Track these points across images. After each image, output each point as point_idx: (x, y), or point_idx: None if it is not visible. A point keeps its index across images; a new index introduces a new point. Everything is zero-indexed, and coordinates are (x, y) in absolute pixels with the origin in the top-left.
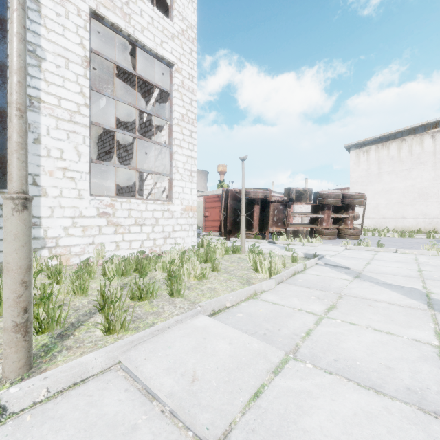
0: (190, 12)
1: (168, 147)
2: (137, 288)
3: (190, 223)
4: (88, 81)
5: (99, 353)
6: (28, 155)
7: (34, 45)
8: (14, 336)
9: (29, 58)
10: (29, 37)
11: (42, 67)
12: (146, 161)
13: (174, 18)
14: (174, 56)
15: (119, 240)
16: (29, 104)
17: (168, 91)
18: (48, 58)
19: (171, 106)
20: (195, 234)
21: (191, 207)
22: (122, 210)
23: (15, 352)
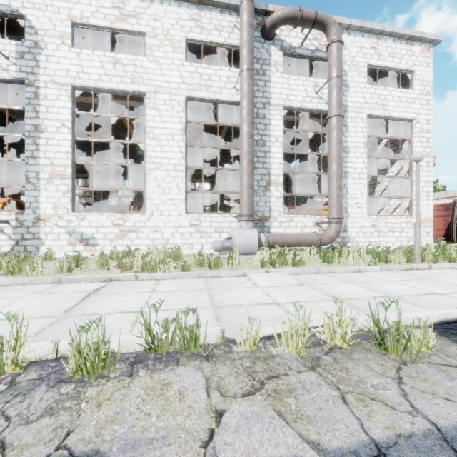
0: (427, 73)
1: (409, 178)
2: (432, 256)
3: (427, 231)
4: (366, 154)
5: (445, 264)
6: (344, 199)
7: (346, 147)
8: (419, 257)
9: (344, 154)
10: (344, 144)
11: (348, 156)
12: (378, 185)
13: (415, 86)
14: (415, 113)
15: (380, 241)
16: (344, 175)
17: (409, 139)
18: (350, 151)
19: (411, 149)
20: (431, 240)
21: (428, 219)
22: (382, 223)
23: (419, 261)
